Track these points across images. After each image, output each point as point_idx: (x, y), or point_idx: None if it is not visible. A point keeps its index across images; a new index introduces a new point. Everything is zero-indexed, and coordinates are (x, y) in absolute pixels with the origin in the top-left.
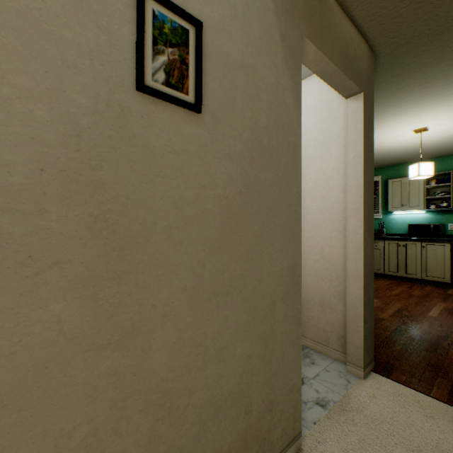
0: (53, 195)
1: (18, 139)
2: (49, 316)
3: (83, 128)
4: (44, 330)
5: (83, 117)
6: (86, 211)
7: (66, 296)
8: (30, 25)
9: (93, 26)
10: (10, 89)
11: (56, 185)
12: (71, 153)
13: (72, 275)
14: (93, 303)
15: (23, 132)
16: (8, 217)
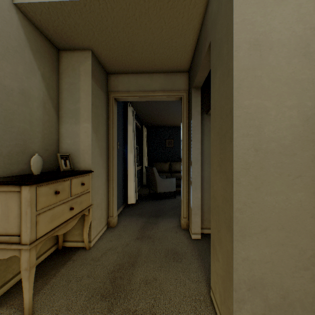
0: (297, 147)
1: (286, 126)
2: (296, 197)
3: (309, 116)
4: (294, 203)
5: (309, 111)
6: (310, 153)
7: (302, 190)
8: (290, 80)
9: (313, 67)
10: (284, 108)
11: (299, 143)
12: (304, 128)
13: (304, 182)
14: (313, 196)
15: (288, 123)
16: (283, 157)
